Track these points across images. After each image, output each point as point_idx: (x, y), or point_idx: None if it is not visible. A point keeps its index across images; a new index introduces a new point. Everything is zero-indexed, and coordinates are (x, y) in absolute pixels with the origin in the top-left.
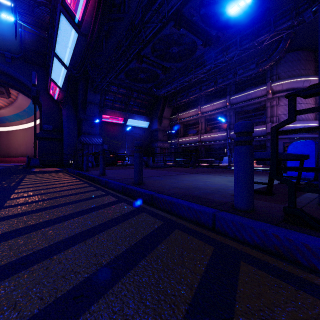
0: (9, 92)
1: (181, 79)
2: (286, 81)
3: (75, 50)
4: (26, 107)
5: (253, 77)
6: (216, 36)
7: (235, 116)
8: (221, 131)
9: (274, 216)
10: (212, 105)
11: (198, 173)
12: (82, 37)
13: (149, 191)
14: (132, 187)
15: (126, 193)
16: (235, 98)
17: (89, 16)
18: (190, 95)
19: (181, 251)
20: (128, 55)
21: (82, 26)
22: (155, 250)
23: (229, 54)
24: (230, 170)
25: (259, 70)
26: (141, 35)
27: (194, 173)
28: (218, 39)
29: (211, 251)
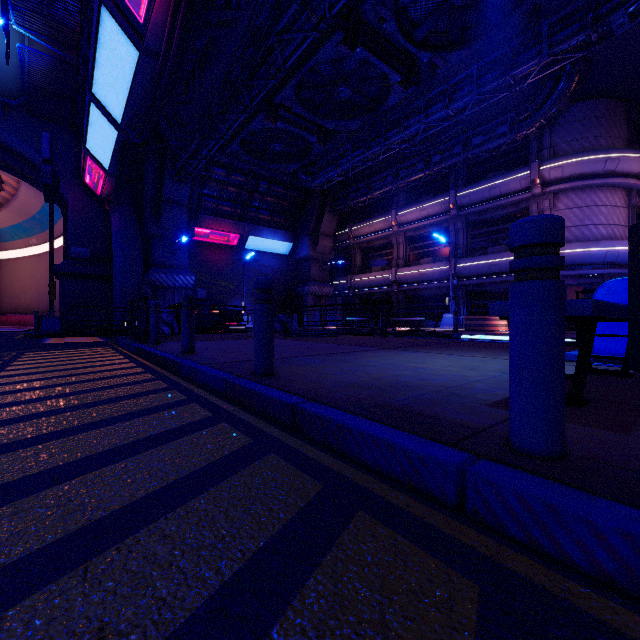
0: (1, 179)
1: (357, 155)
2: (571, 160)
3: (135, 88)
4: (36, 210)
5: (502, 153)
6: (430, 65)
7: (467, 232)
8: (439, 261)
9: (633, 476)
10: (420, 208)
11: (396, 349)
12: (149, 58)
13: (288, 394)
14: (249, 384)
15: (234, 397)
16: (467, 194)
17: (162, 11)
18: (375, 188)
19: (379, 607)
20: (248, 101)
21: (148, 34)
22: (298, 601)
23: (456, 102)
24: (462, 342)
25: (516, 138)
26: (274, 58)
27: (386, 348)
28: (434, 71)
29: (472, 606)
